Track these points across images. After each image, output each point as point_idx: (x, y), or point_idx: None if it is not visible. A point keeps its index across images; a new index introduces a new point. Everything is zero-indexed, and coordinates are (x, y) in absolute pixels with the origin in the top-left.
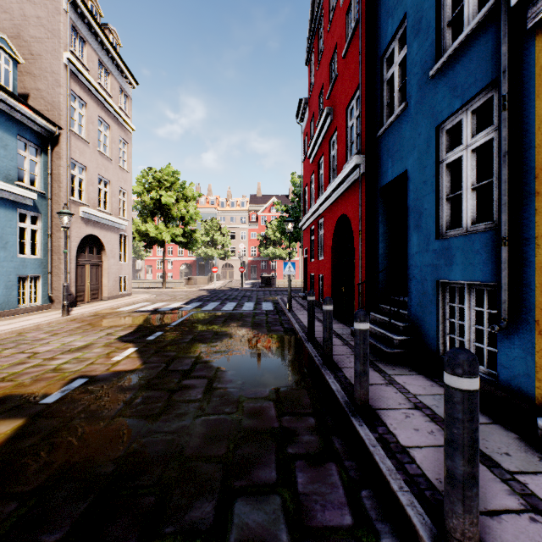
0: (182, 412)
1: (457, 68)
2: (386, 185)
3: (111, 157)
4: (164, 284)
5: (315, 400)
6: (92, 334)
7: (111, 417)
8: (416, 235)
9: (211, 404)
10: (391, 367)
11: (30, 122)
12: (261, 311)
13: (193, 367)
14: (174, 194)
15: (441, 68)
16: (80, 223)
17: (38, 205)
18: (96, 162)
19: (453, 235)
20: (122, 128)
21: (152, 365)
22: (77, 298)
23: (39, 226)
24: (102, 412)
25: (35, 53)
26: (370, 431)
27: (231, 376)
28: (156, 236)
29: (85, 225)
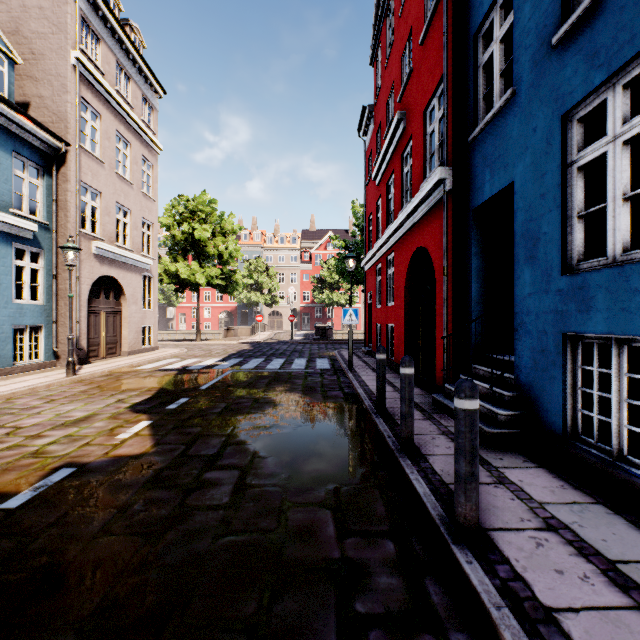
0: (197, 527)
1: (599, 24)
2: (482, 204)
3: (132, 182)
4: (199, 335)
5: (392, 508)
6: (98, 401)
7: (92, 536)
8: (529, 271)
9: (240, 513)
10: (497, 455)
11: (30, 136)
12: (314, 370)
13: (221, 450)
14: (209, 227)
15: (571, 29)
16: (93, 261)
17: (40, 238)
18: (113, 186)
19: (590, 269)
20: (146, 146)
21: (166, 447)
22: (89, 353)
23: (41, 265)
24: (82, 527)
25: (37, 52)
26: (486, 574)
27: (272, 466)
28: (188, 278)
29: (100, 264)
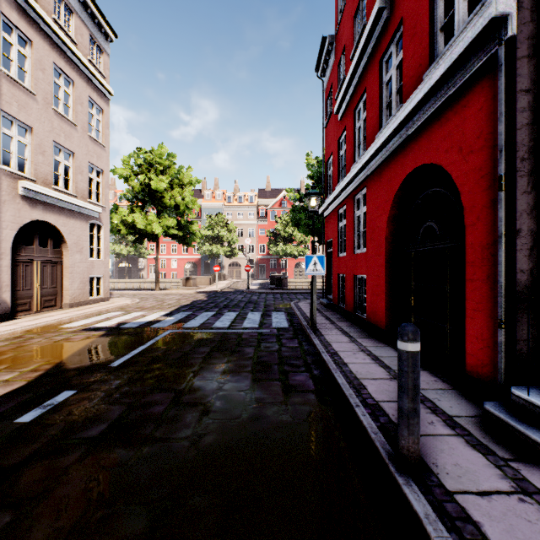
0: None
1: None
2: None
3: (75, 122)
4: (157, 285)
5: None
6: None
7: None
8: None
9: None
10: None
11: None
12: (270, 330)
13: None
14: (167, 178)
15: None
16: (20, 203)
17: None
18: (49, 123)
19: None
20: (94, 88)
21: None
22: (17, 307)
23: None
24: None
25: None
26: None
27: None
28: (144, 228)
29: (30, 207)
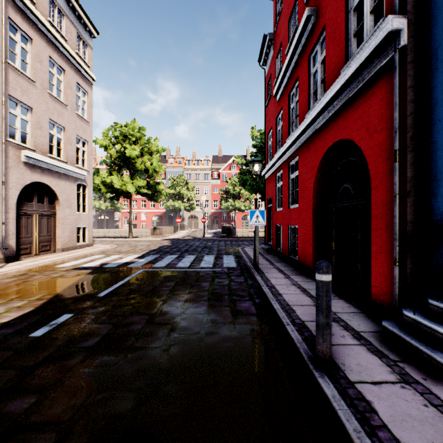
0: None
1: None
2: None
3: (65, 103)
4: (131, 233)
5: None
6: None
7: None
8: None
9: None
10: None
11: None
12: (222, 269)
13: None
14: (138, 147)
15: None
16: (23, 168)
17: None
18: (45, 104)
19: None
20: (80, 75)
21: None
22: (20, 251)
23: None
24: None
25: None
26: None
27: None
28: (120, 188)
29: (31, 171)
